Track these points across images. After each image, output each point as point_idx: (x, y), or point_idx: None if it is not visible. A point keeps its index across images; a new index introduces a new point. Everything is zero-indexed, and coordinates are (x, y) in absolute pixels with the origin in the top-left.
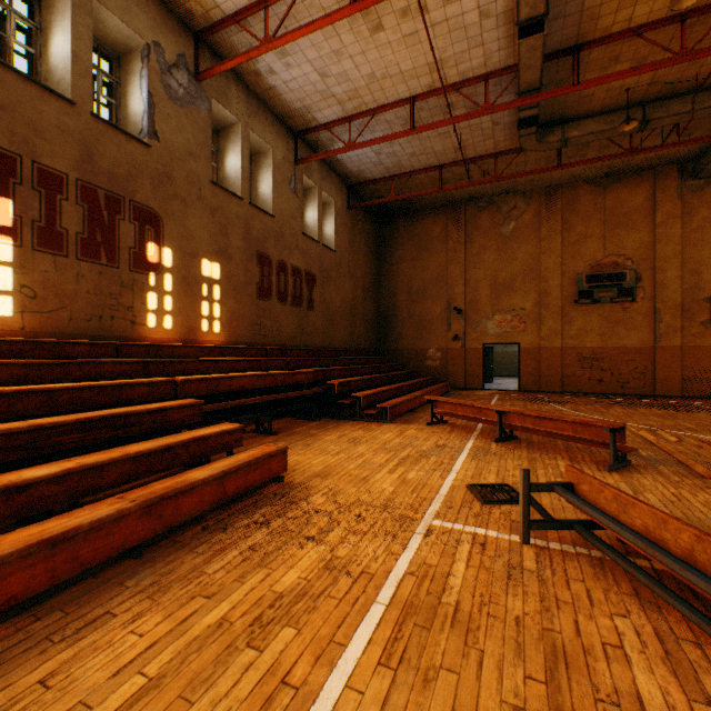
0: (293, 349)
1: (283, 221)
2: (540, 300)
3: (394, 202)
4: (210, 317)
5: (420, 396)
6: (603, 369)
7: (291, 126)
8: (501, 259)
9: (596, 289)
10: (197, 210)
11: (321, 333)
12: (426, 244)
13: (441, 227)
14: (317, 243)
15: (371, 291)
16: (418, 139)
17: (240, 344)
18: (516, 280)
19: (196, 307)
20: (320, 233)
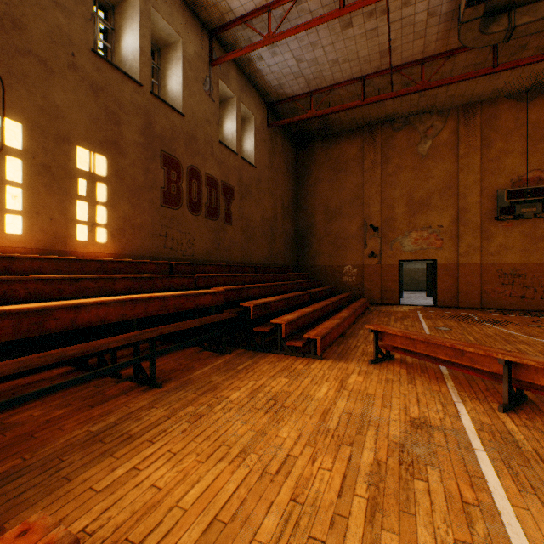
0: (206, 264)
1: (196, 124)
2: (458, 217)
3: (313, 125)
4: (90, 222)
5: (348, 316)
6: (526, 285)
7: (205, 20)
8: (417, 177)
9: (518, 204)
10: (68, 81)
11: (240, 249)
12: (342, 166)
13: (357, 148)
14: (235, 155)
15: (290, 211)
16: (342, 39)
17: (137, 258)
18: (432, 198)
19: (66, 207)
20: (239, 146)
